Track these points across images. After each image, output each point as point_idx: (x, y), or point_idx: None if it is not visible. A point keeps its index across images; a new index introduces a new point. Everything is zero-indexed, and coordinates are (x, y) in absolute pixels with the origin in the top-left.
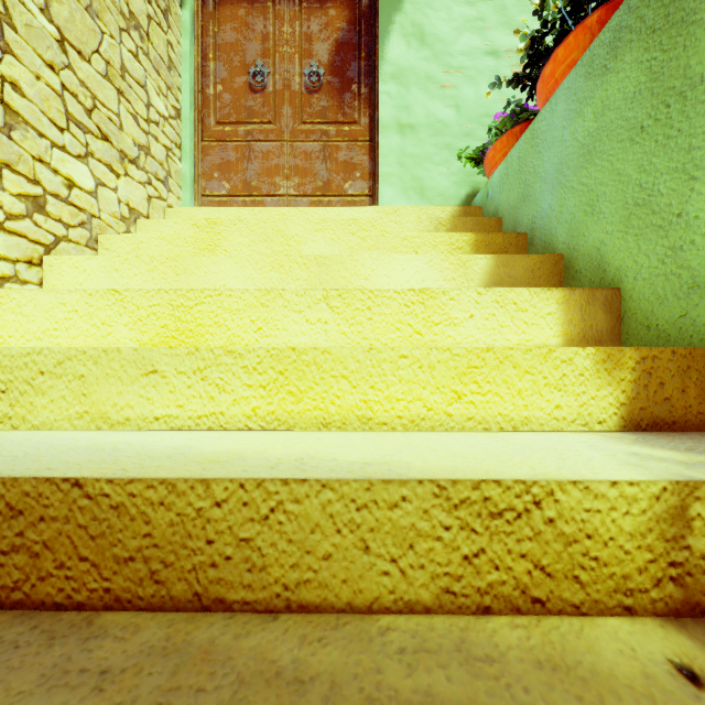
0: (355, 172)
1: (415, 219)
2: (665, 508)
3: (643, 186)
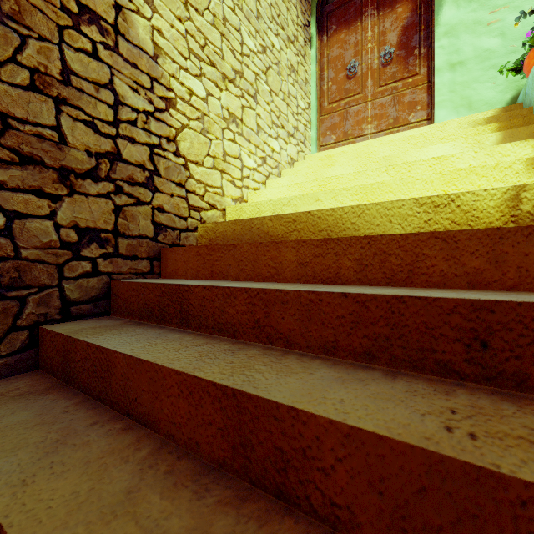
0: (416, 107)
1: (456, 125)
2: (509, 196)
3: None
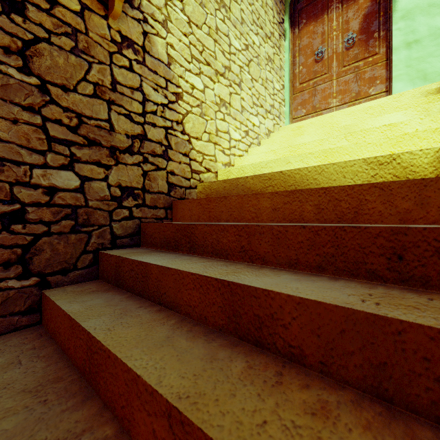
0: (376, 81)
1: (410, 96)
2: None
3: None
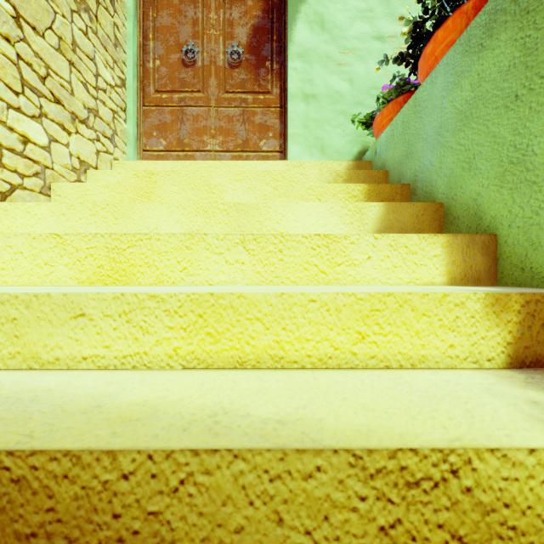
0: (268, 132)
1: (318, 172)
2: None
3: (518, 147)
